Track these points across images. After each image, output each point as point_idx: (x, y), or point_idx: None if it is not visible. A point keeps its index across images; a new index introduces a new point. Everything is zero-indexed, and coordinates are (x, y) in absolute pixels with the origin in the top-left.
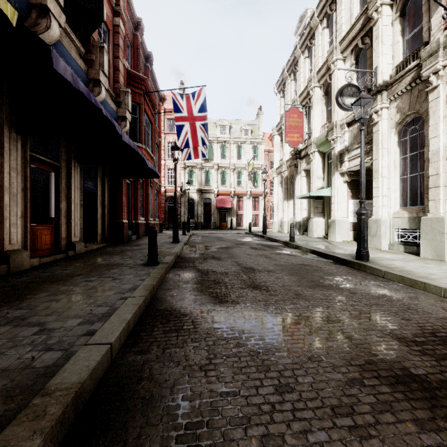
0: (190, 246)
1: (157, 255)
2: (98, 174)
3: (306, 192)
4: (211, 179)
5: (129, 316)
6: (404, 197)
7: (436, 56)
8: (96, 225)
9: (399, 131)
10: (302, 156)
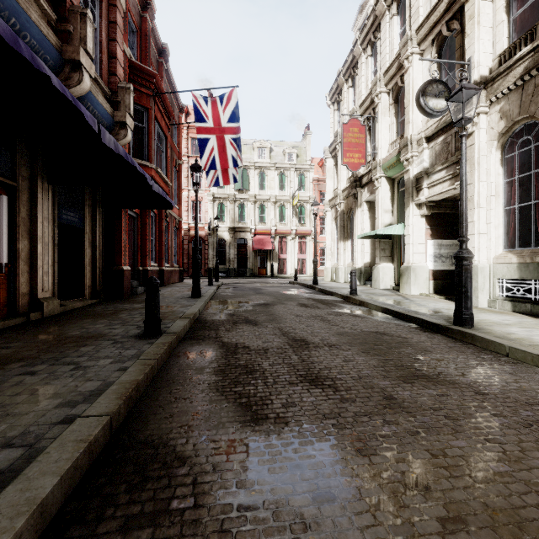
0: (216, 302)
1: (159, 321)
2: (86, 202)
3: (368, 230)
4: (247, 214)
5: (50, 483)
6: (510, 235)
7: None
8: (83, 274)
9: (502, 145)
10: (364, 184)
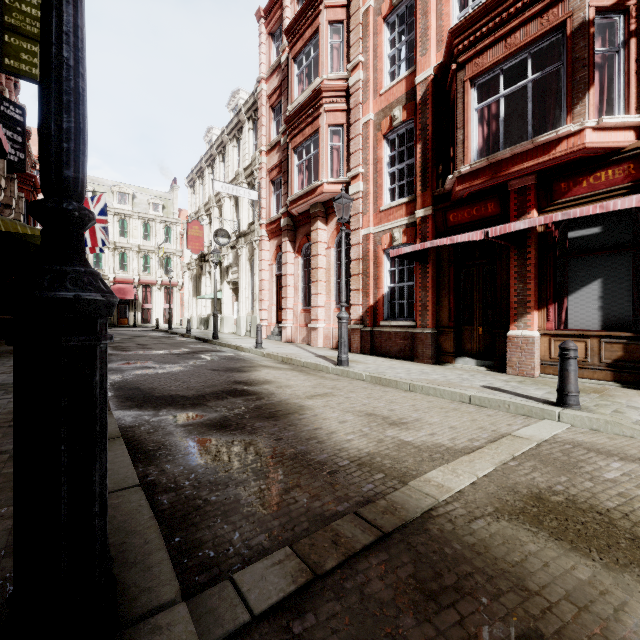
0: None
1: None
2: None
3: (210, 292)
4: (105, 261)
5: None
6: (253, 303)
7: (255, 233)
8: None
9: (251, 263)
10: (207, 260)
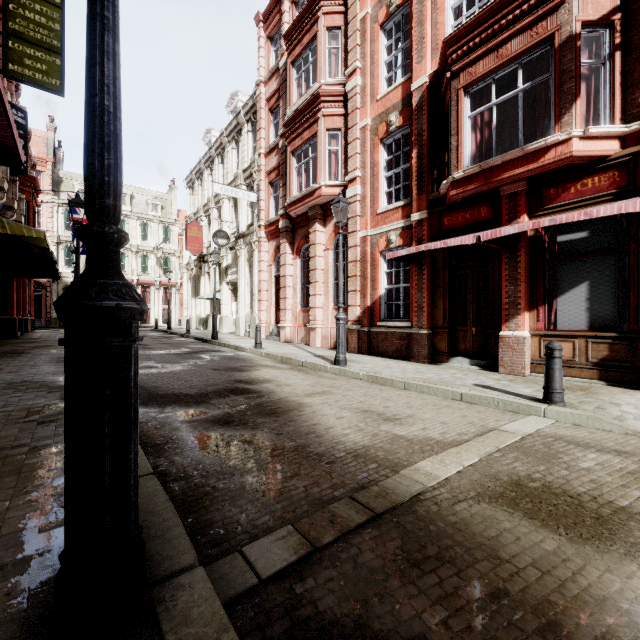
0: None
1: None
2: None
3: (209, 292)
4: None
5: None
6: (252, 304)
7: (254, 235)
8: None
9: (250, 264)
10: (206, 261)
